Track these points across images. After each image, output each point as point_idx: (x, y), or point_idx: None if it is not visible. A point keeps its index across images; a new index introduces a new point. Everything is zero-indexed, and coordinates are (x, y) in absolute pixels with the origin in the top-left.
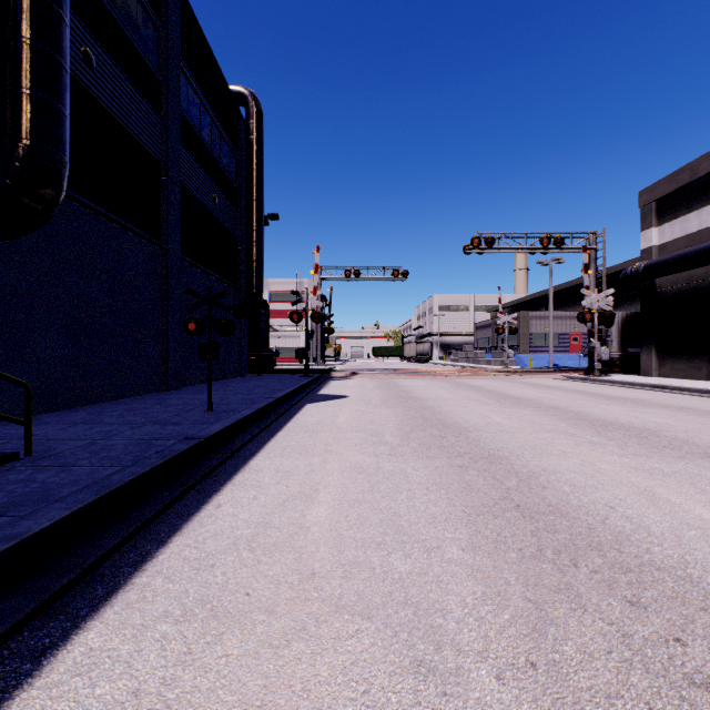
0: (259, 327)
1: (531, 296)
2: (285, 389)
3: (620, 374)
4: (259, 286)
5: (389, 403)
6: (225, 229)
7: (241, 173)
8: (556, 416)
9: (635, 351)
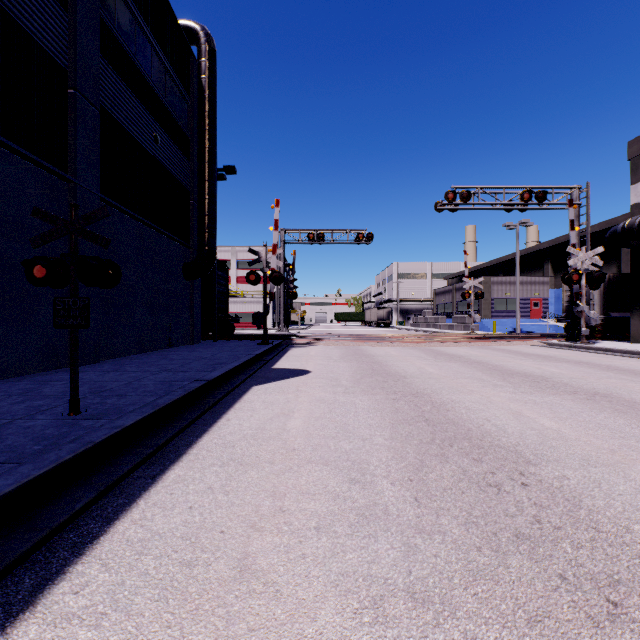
0: (214, 290)
1: (489, 263)
2: (229, 364)
3: (602, 340)
4: (211, 243)
5: (364, 384)
6: (172, 177)
7: (192, 119)
8: (628, 414)
9: (618, 315)
